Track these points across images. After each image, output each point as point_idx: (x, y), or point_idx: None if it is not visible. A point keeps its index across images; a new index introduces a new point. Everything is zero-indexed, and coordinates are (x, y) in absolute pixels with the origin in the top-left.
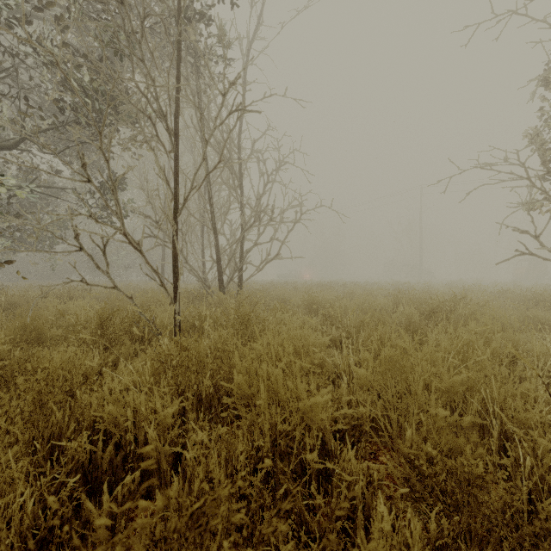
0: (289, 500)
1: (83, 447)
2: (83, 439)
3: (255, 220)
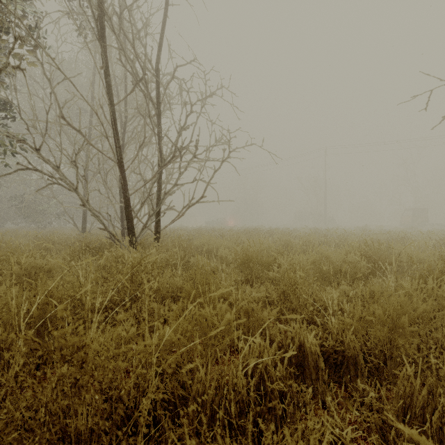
0: None
1: None
2: None
3: (174, 155)
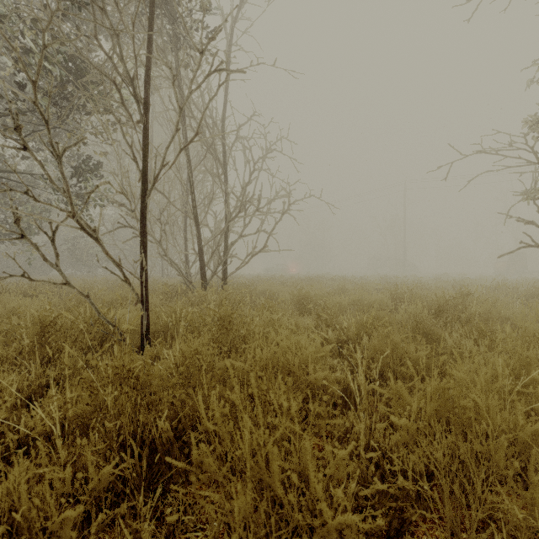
0: None
1: None
2: None
3: (240, 210)
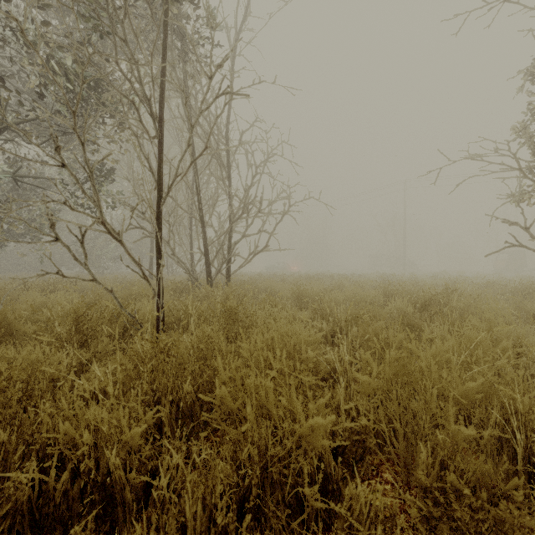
0: None
1: (30, 476)
2: (30, 466)
3: (243, 212)
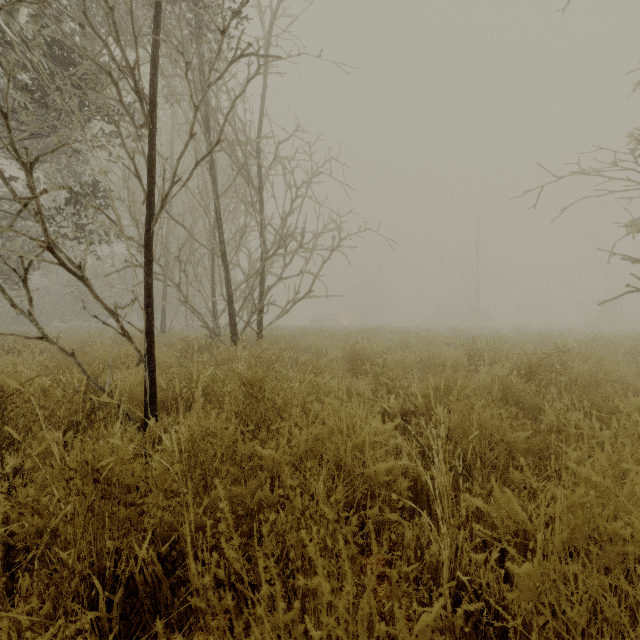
0: None
1: None
2: None
3: (279, 246)
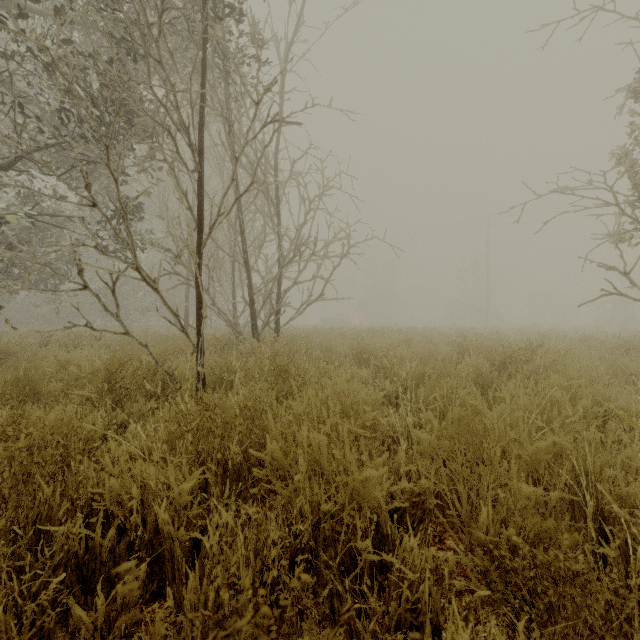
0: (336, 632)
1: (76, 532)
2: (77, 522)
3: (294, 255)
